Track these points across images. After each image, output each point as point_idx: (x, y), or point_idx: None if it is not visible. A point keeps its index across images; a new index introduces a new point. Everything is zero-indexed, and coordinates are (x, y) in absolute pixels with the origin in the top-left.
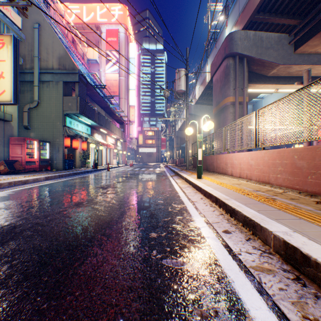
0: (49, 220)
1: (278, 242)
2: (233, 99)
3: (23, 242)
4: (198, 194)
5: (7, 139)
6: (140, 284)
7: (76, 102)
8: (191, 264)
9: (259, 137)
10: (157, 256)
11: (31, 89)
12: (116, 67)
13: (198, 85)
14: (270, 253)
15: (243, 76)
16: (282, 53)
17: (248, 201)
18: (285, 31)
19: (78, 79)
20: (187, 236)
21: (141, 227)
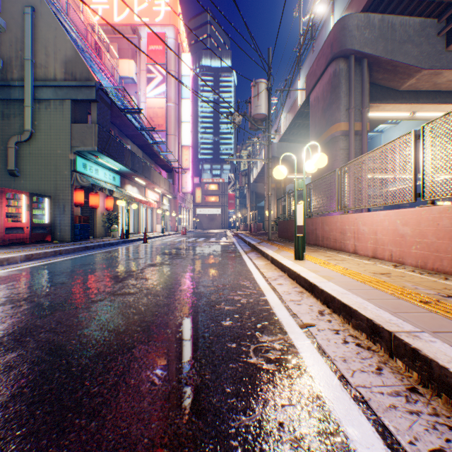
0: None
1: None
2: (345, 127)
3: None
4: (309, 299)
5: None
6: None
7: (93, 132)
8: None
9: (424, 180)
10: None
11: (21, 111)
12: (161, 89)
13: (285, 111)
14: None
15: (362, 89)
16: (427, 50)
17: None
18: (430, 15)
19: (95, 96)
20: None
21: None
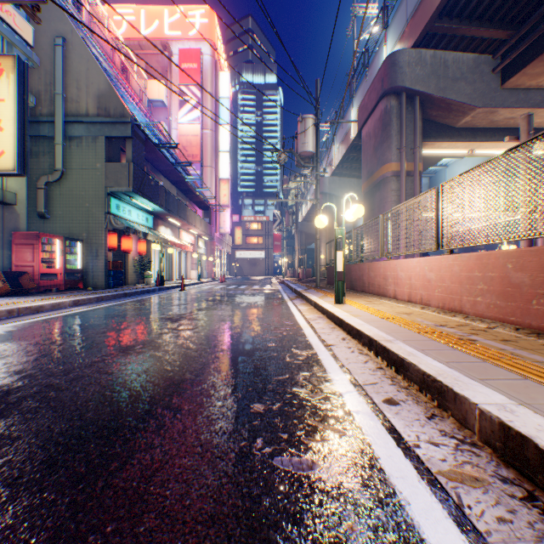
0: (72, 380)
1: (488, 423)
2: (397, 167)
3: (20, 421)
4: (338, 332)
5: (8, 235)
6: (230, 509)
7: (128, 171)
8: (328, 466)
9: (443, 232)
10: (264, 450)
11: (51, 149)
12: (196, 114)
13: (337, 143)
14: (473, 443)
15: (414, 127)
16: (481, 88)
17: (426, 344)
18: (485, 51)
19: (131, 133)
20: (320, 410)
21: (236, 392)
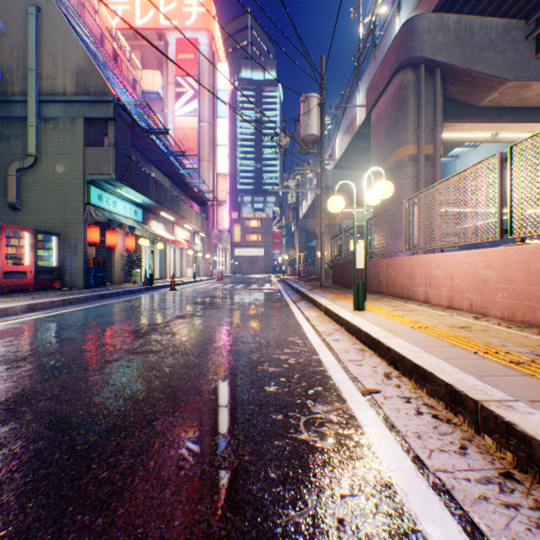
0: None
1: None
2: (414, 150)
3: None
4: (372, 359)
5: None
6: None
7: (110, 157)
8: None
9: (512, 213)
10: None
11: (24, 132)
12: (193, 106)
13: (341, 133)
14: None
15: (434, 104)
16: (512, 58)
17: None
18: (516, 16)
19: (113, 113)
20: None
21: None
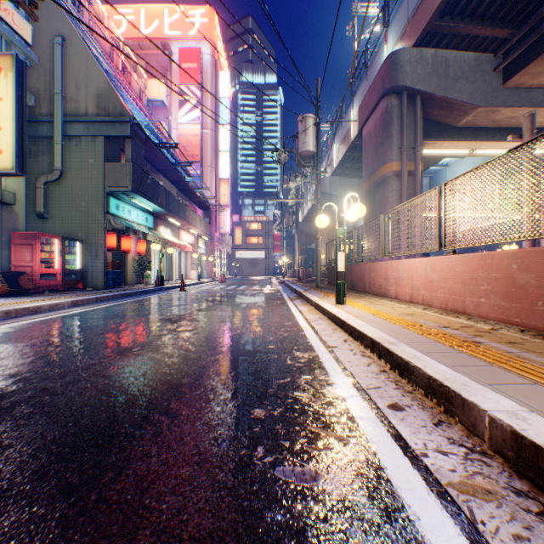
0: (68, 384)
1: (499, 432)
2: (397, 167)
3: (12, 427)
4: (340, 333)
5: (6, 235)
6: (230, 525)
7: (128, 171)
8: (332, 476)
9: (445, 232)
10: (266, 459)
11: (50, 149)
12: (196, 114)
13: (337, 143)
14: (483, 452)
15: (415, 127)
16: (482, 87)
17: (431, 347)
18: (487, 50)
19: (130, 132)
20: (323, 416)
21: (236, 397)
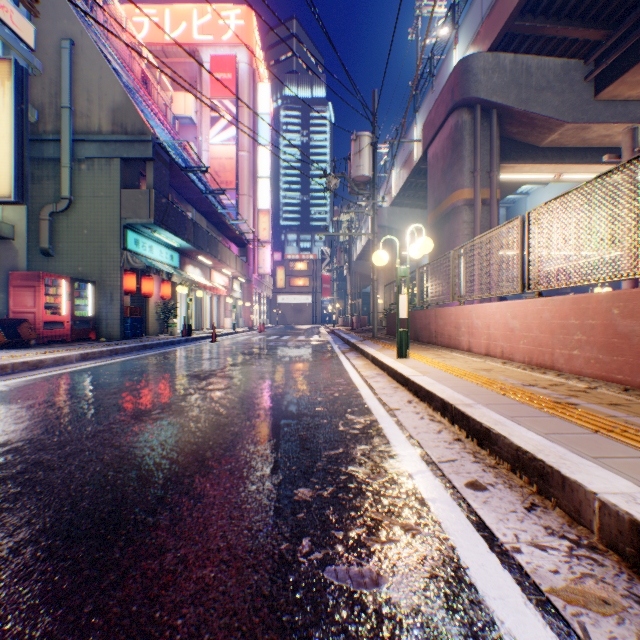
0: (68, 456)
1: (614, 521)
2: (470, 194)
3: None
4: (402, 393)
5: (4, 275)
6: None
7: (149, 200)
8: (399, 580)
9: (530, 270)
10: (313, 556)
11: (57, 173)
12: (230, 133)
13: (397, 167)
14: (592, 547)
15: (490, 147)
16: (571, 99)
17: (516, 410)
18: (576, 55)
19: (152, 153)
20: (384, 497)
21: (276, 473)
